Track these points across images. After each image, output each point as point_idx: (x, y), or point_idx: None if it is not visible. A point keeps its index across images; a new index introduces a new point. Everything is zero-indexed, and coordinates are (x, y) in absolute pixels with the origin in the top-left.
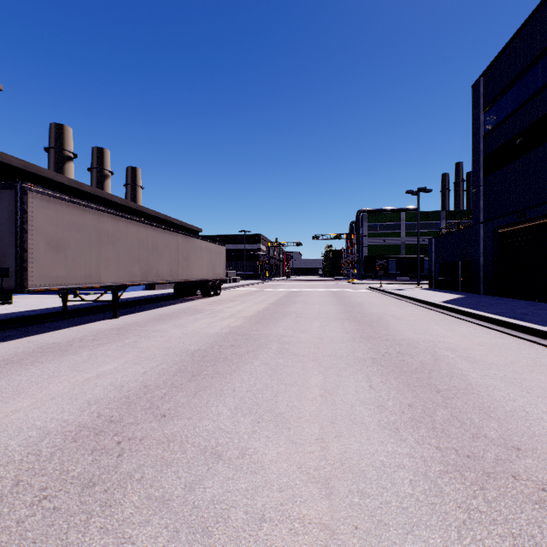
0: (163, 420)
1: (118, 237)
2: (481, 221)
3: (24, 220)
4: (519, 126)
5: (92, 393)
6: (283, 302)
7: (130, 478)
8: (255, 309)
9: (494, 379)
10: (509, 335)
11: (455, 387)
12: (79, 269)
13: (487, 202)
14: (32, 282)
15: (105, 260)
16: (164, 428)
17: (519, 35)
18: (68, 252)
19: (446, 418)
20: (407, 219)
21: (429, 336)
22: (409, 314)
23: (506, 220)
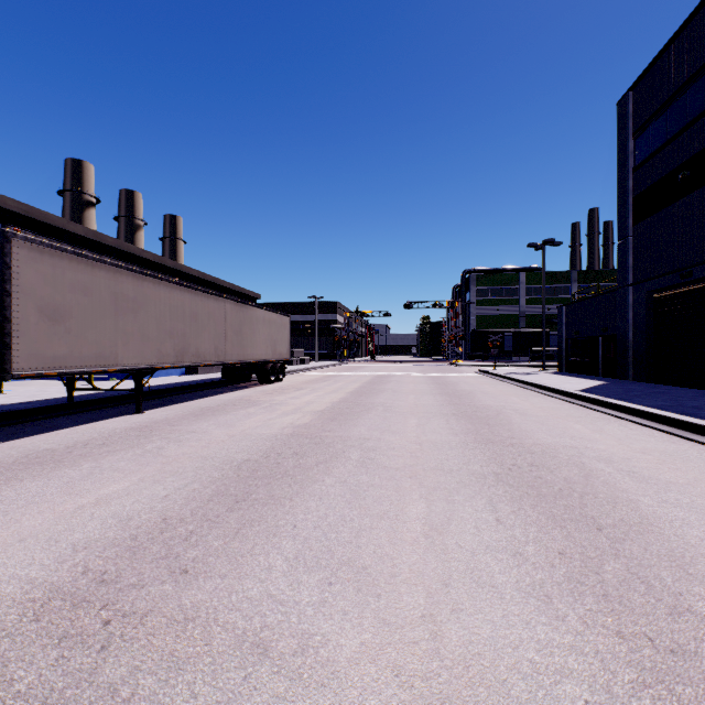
0: (183, 579)
1: (142, 303)
2: (630, 283)
3: (6, 277)
4: (682, 156)
5: (83, 531)
6: (366, 390)
7: (112, 696)
8: (329, 401)
9: (678, 508)
10: (682, 438)
11: (624, 521)
12: (86, 347)
13: (638, 257)
14: (17, 364)
15: (124, 334)
16: (182, 595)
17: (682, 33)
18: (71, 323)
19: (621, 576)
20: (527, 281)
21: (570, 439)
22: (538, 408)
23: (664, 282)
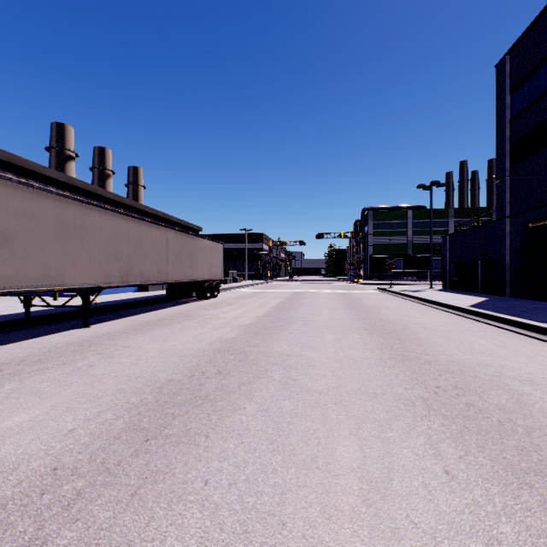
0: None
1: (89, 229)
2: (507, 215)
3: None
4: None
5: None
6: (286, 305)
7: None
8: (255, 315)
9: None
10: None
11: None
12: (32, 268)
13: (514, 193)
14: None
15: (71, 257)
16: None
17: None
18: (16, 246)
19: None
20: (414, 217)
21: (481, 356)
22: (438, 322)
23: (539, 214)
